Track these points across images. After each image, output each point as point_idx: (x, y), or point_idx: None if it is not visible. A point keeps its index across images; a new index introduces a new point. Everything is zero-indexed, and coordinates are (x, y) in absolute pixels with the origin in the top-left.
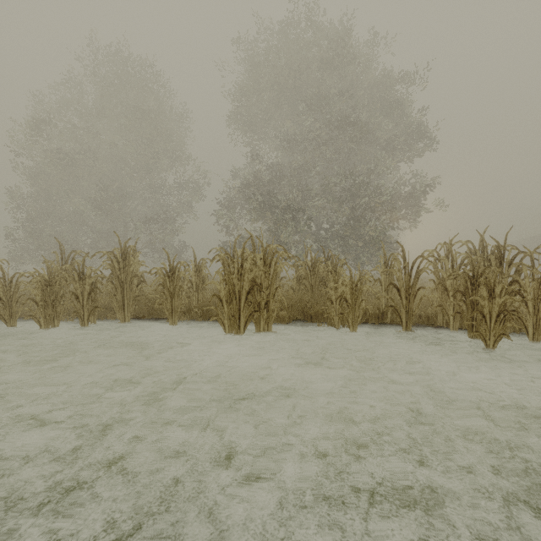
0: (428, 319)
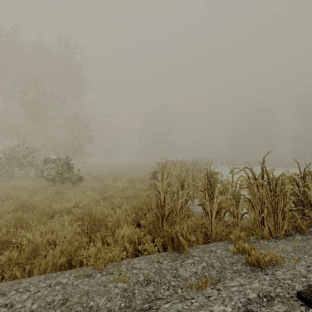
0: None
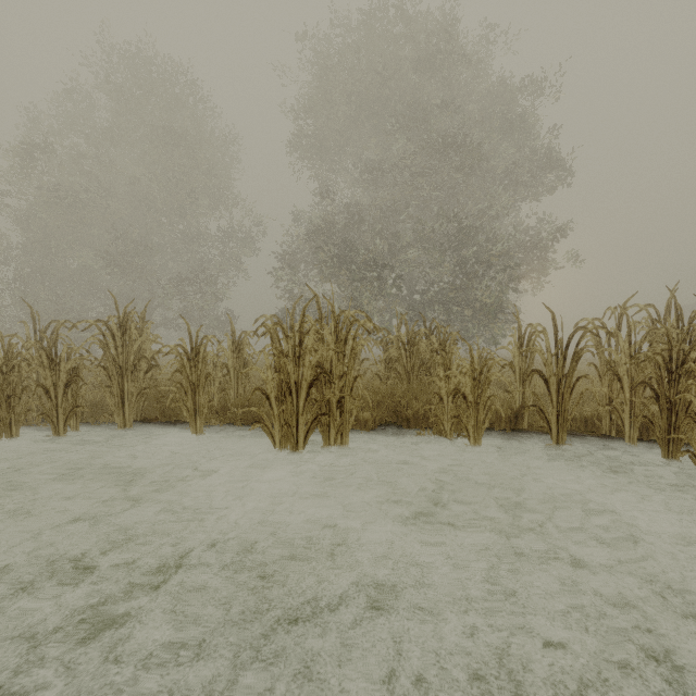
0: (585, 423)
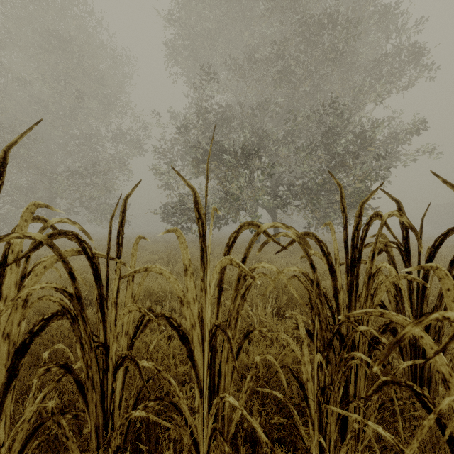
0: None
